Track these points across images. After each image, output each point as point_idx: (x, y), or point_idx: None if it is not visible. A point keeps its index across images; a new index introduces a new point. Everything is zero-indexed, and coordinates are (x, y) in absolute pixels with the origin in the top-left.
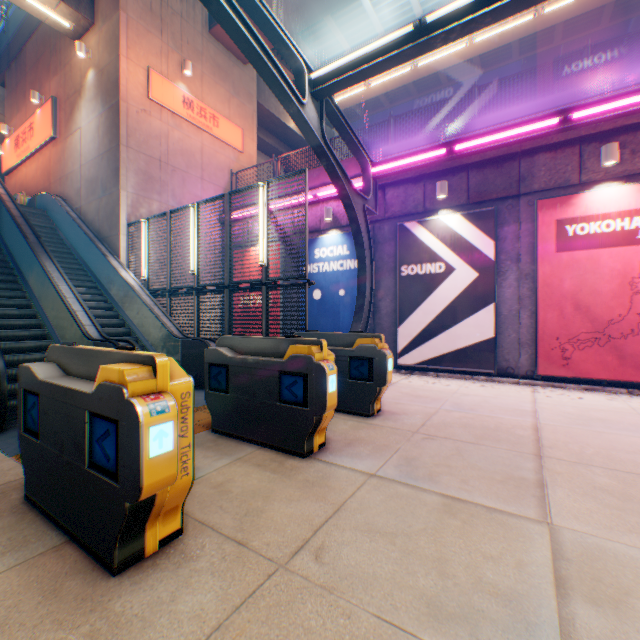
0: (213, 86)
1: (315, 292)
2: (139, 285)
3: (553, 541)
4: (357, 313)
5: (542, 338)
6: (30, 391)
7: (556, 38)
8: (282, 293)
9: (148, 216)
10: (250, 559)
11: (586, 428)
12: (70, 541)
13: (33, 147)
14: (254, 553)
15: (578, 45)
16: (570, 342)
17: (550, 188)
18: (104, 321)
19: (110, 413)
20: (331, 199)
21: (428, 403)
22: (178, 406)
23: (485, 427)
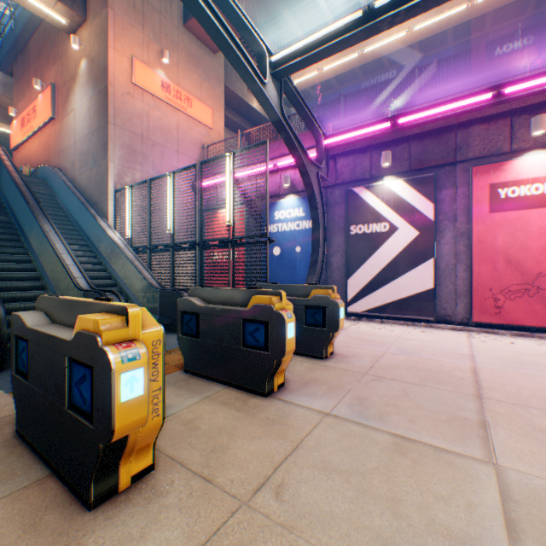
0: (187, 72)
1: (275, 249)
2: (124, 243)
3: (500, 482)
4: (312, 267)
5: (476, 289)
6: (21, 337)
7: (486, 25)
8: (246, 249)
9: (132, 184)
10: (215, 496)
11: (520, 371)
12: (52, 475)
13: (36, 126)
14: (219, 490)
15: (504, 33)
16: (502, 293)
17: (484, 156)
18: (94, 274)
19: (86, 359)
20: (289, 168)
21: (375, 347)
22: (149, 353)
23: (428, 369)
